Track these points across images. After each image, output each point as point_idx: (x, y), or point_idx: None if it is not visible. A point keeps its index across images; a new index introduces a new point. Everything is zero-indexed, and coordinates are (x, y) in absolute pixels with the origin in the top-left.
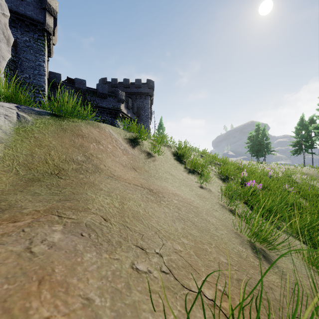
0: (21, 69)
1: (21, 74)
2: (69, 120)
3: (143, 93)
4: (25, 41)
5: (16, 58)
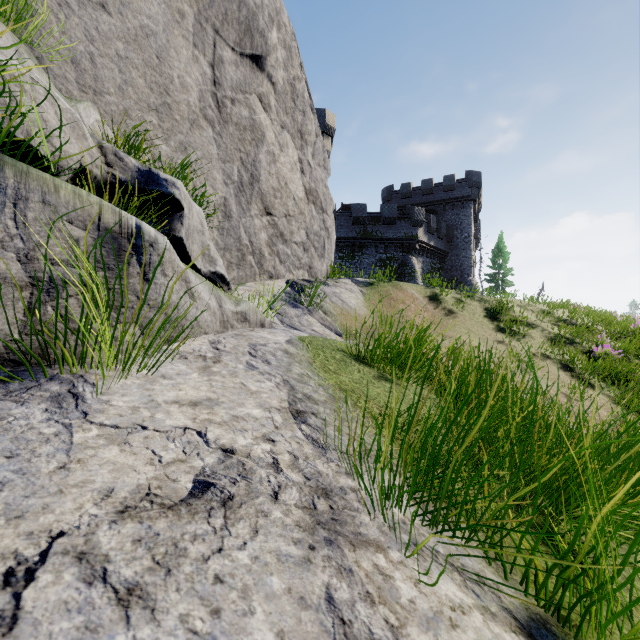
0: None
1: None
2: (381, 287)
3: (458, 199)
4: None
5: None
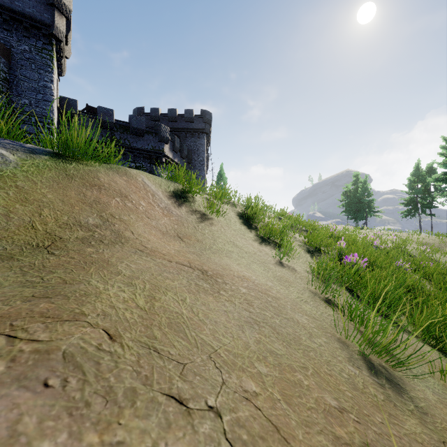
0: (18, 92)
1: (18, 98)
2: (79, 163)
3: (196, 130)
4: (23, 51)
5: (10, 75)
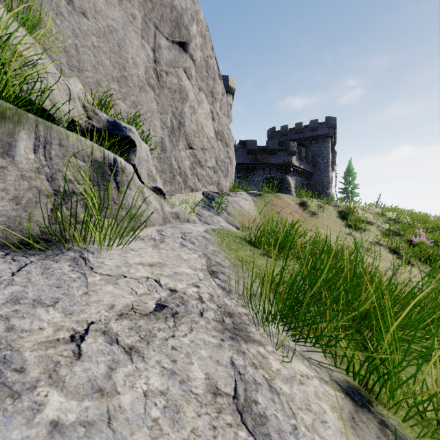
0: None
1: None
2: (266, 196)
3: (320, 136)
4: None
5: None
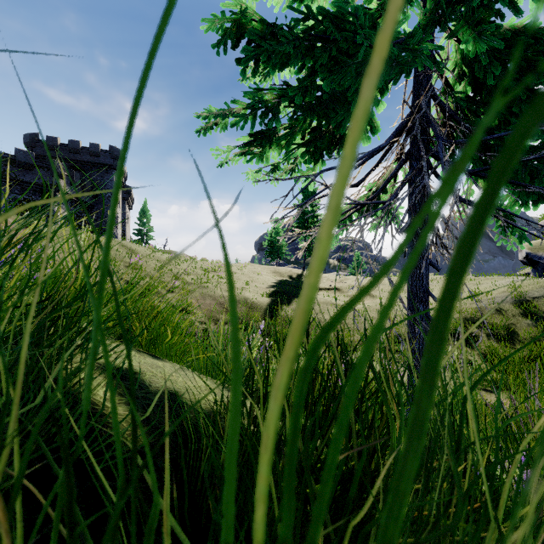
0: None
1: None
2: None
3: (103, 165)
4: None
5: None
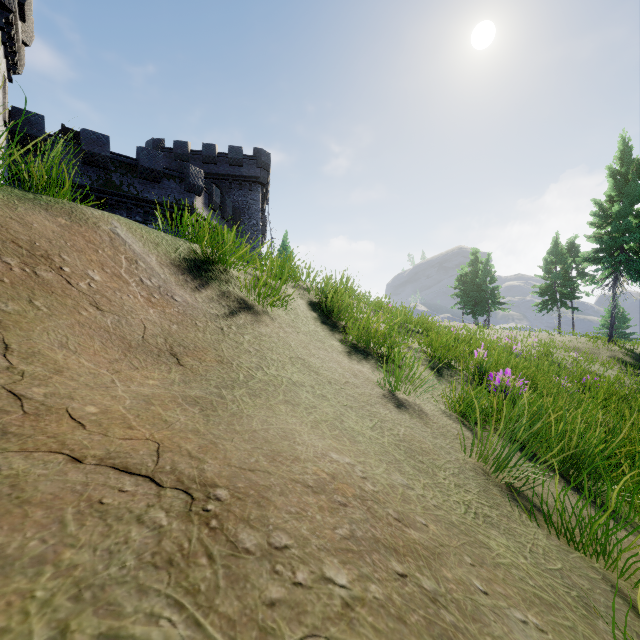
0: None
1: None
2: None
3: (246, 178)
4: None
5: None
